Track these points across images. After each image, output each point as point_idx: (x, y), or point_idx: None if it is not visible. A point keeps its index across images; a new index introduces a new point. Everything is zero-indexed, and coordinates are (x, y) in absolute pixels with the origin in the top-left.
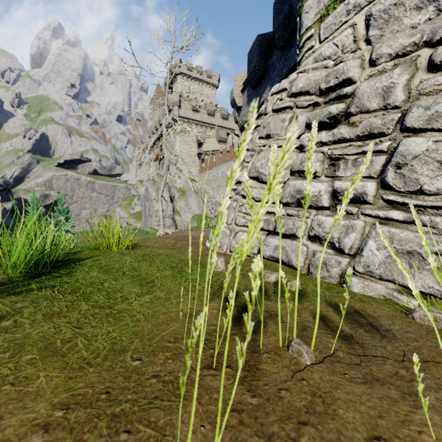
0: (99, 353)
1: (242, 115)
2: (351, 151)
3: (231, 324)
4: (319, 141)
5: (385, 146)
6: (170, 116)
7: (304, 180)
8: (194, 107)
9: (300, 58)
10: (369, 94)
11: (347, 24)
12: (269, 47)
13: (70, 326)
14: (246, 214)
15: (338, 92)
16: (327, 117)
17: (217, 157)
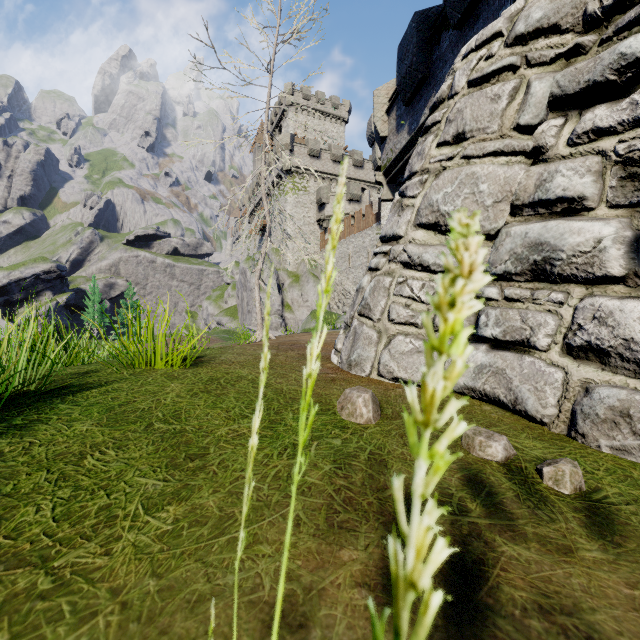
0: None
1: (388, 150)
2: None
3: None
4: (589, 129)
5: None
6: (278, 166)
7: (552, 220)
8: (312, 151)
9: None
10: None
11: None
12: (435, 30)
13: None
14: (411, 299)
15: None
16: (614, 68)
17: (347, 223)
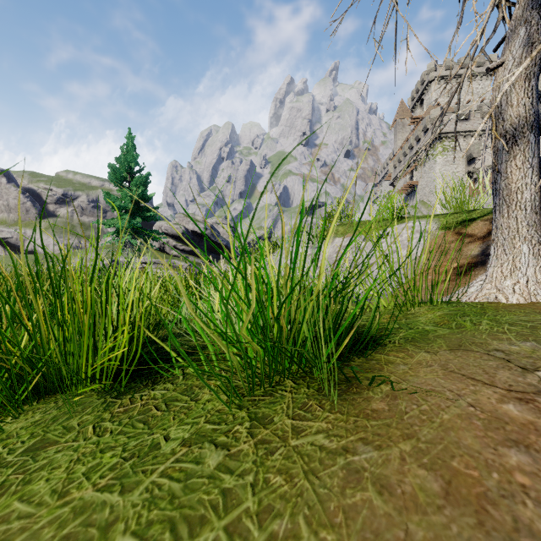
0: None
1: None
2: None
3: None
4: None
5: None
6: (427, 136)
7: None
8: (461, 116)
9: None
10: None
11: None
12: None
13: None
14: None
15: None
16: None
17: None
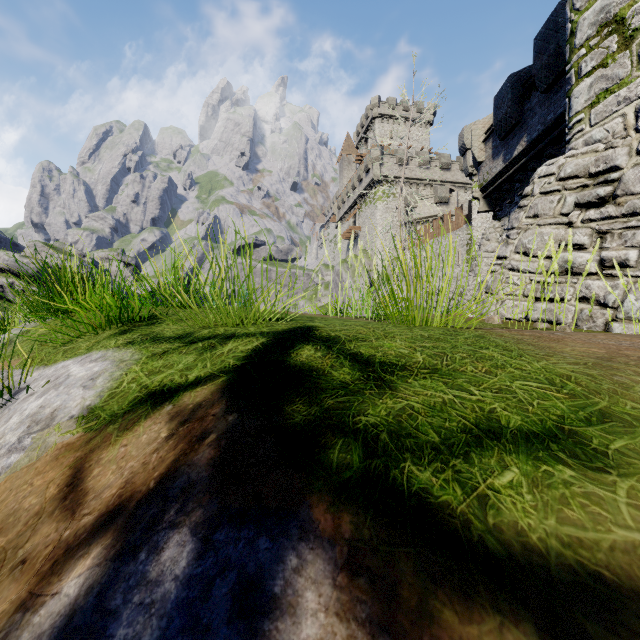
0: None
1: (484, 173)
2: (616, 226)
3: None
4: (587, 219)
5: None
6: (369, 177)
7: (573, 252)
8: (401, 160)
9: (569, 138)
10: (633, 181)
11: (618, 113)
12: (526, 89)
13: None
14: (513, 284)
15: (605, 178)
16: (595, 198)
17: (436, 225)
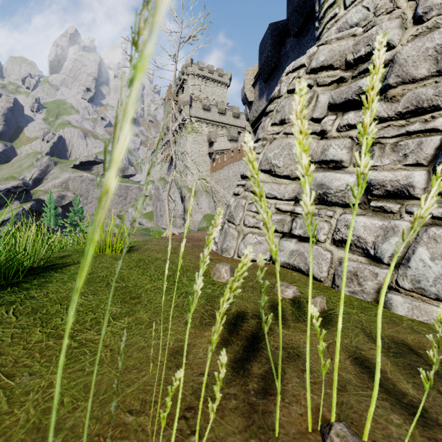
0: (12, 435)
1: (254, 110)
2: (389, 133)
3: (232, 372)
4: (346, 124)
5: (439, 122)
6: (181, 116)
7: (327, 172)
8: (205, 106)
9: (320, 31)
10: (415, 58)
11: None
12: (282, 36)
13: (0, 372)
14: (256, 213)
15: (370, 62)
16: (357, 94)
17: (228, 156)
